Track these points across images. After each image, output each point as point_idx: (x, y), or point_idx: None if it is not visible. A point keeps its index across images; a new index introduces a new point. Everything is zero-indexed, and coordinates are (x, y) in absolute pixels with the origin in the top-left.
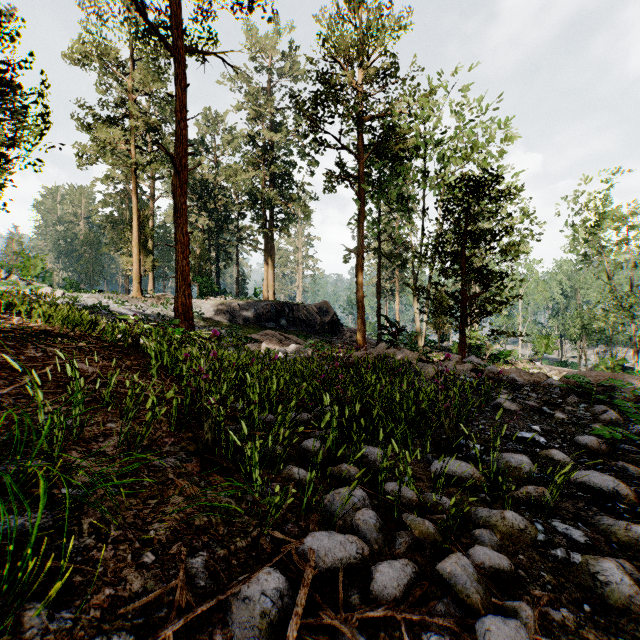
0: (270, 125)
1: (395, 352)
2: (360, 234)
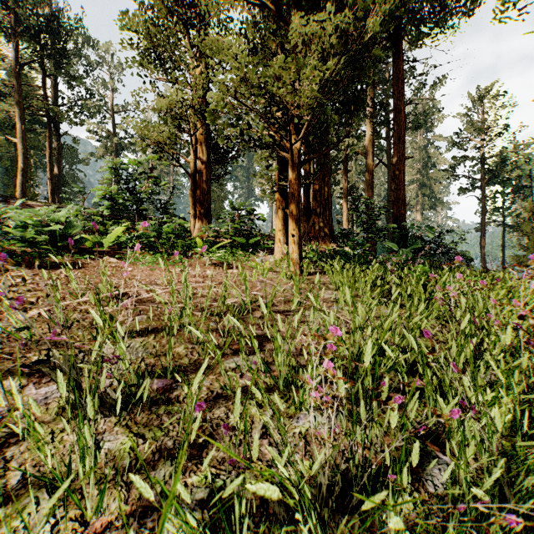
0: (420, 149)
1: None
2: (482, 221)
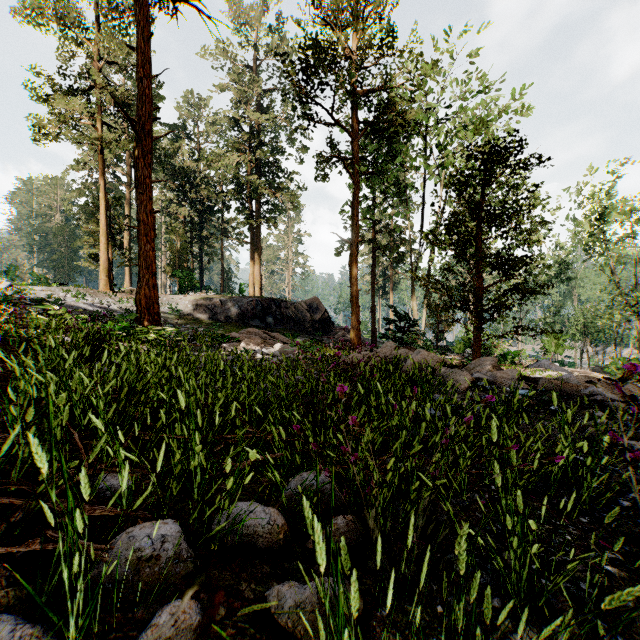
0: (256, 109)
1: (407, 353)
2: (354, 221)
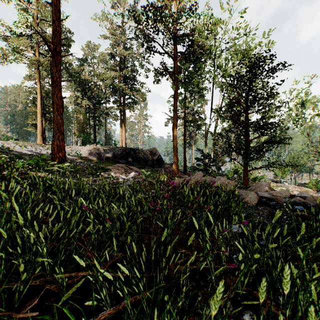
0: (123, 48)
1: (210, 179)
2: (175, 106)
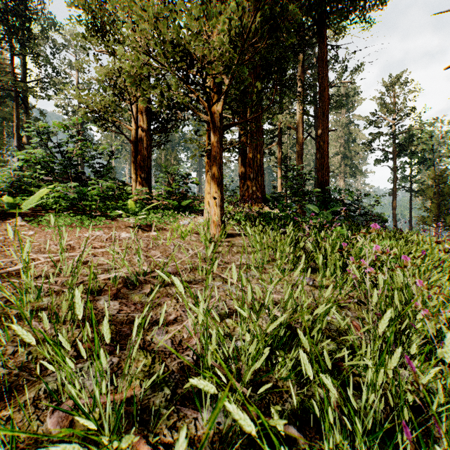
0: (343, 127)
1: None
2: (394, 187)
